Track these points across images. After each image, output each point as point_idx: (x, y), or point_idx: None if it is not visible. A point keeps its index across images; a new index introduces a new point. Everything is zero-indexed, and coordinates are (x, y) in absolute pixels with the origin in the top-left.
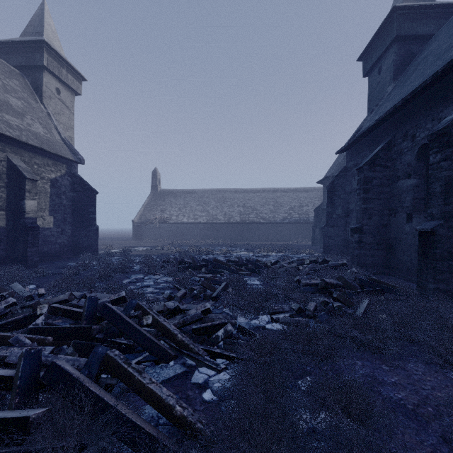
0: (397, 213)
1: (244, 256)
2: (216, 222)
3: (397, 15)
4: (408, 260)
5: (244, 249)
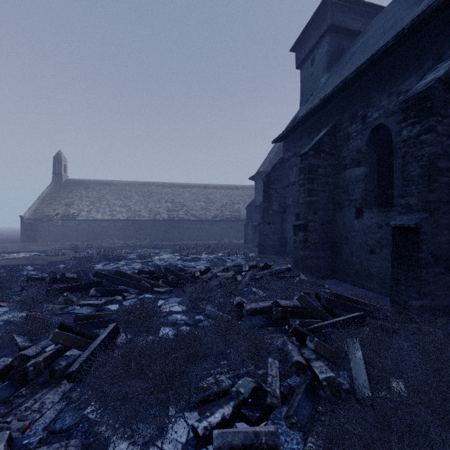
0: (343, 207)
1: (168, 261)
2: (139, 219)
3: (331, 3)
4: (358, 262)
5: (170, 251)
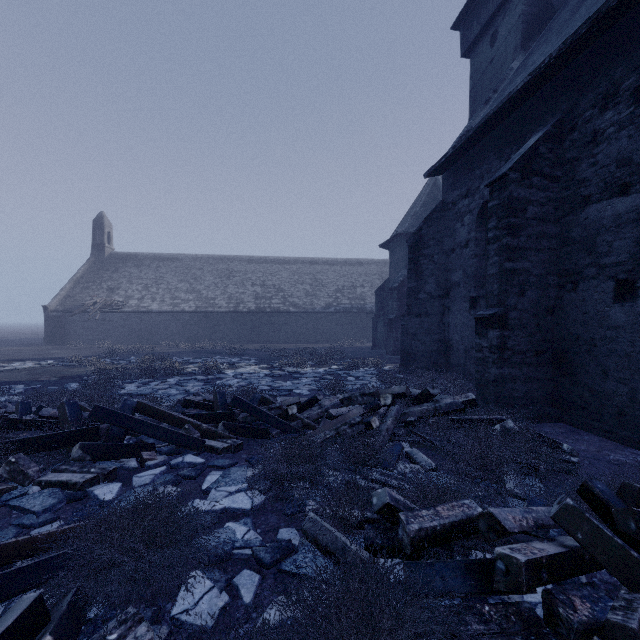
0: (583, 281)
1: (247, 378)
2: (213, 311)
3: None
4: (623, 393)
5: (256, 359)
